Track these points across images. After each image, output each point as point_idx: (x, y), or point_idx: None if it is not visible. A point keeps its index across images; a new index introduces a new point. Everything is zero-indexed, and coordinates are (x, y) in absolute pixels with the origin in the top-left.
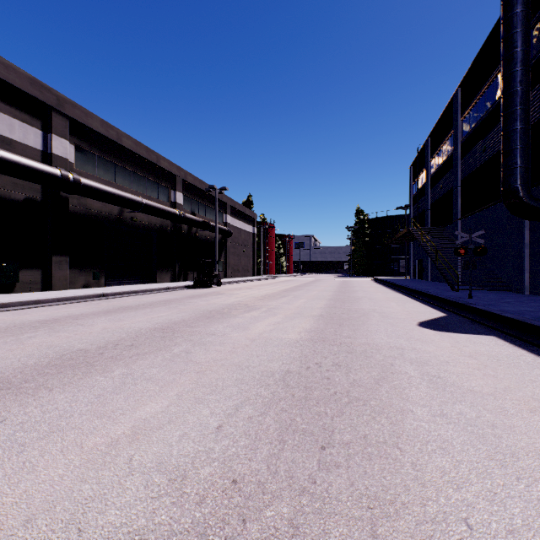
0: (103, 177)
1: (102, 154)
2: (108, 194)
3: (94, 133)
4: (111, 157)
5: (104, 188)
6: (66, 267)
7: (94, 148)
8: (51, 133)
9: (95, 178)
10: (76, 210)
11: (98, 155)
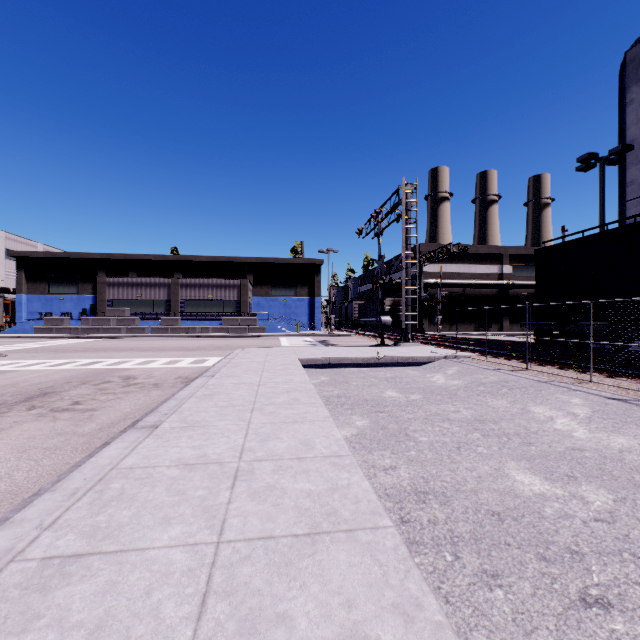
0: (525, 275)
1: (524, 264)
2: (527, 286)
3: (520, 255)
4: (529, 263)
5: (525, 283)
6: (508, 322)
7: (520, 262)
8: (502, 265)
9: (521, 277)
10: (512, 295)
11: (522, 265)
